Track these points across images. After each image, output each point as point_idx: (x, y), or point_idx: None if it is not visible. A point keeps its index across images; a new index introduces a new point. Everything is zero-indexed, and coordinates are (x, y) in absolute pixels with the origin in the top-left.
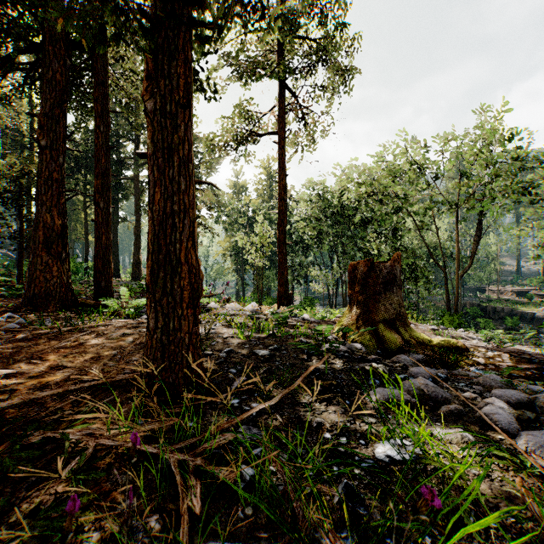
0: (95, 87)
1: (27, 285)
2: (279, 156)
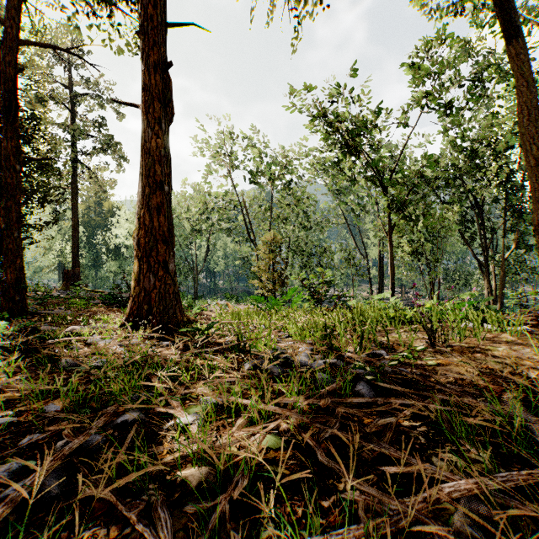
0: None
1: None
2: (74, 204)
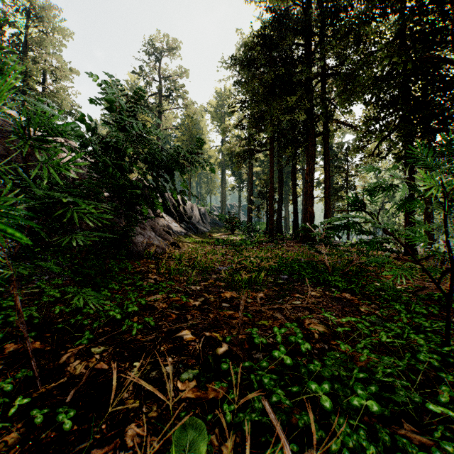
0: (324, 151)
1: (302, 235)
2: None
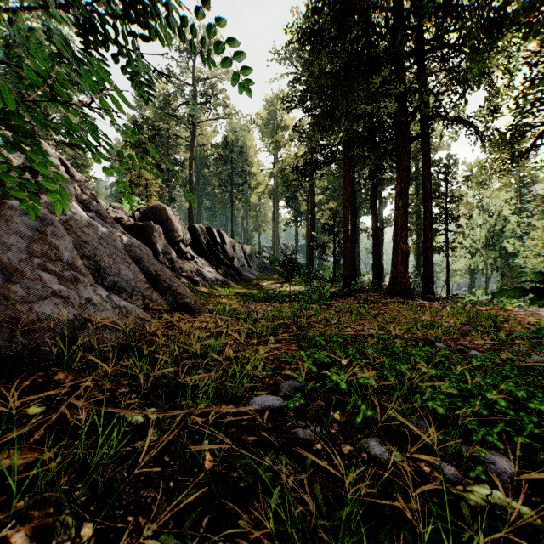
0: (424, 162)
1: (391, 285)
2: None
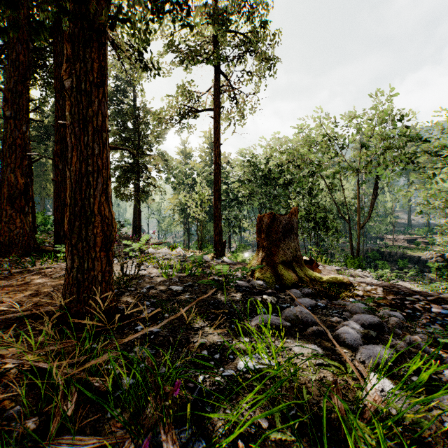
0: (55, 67)
1: None
2: (214, 129)
